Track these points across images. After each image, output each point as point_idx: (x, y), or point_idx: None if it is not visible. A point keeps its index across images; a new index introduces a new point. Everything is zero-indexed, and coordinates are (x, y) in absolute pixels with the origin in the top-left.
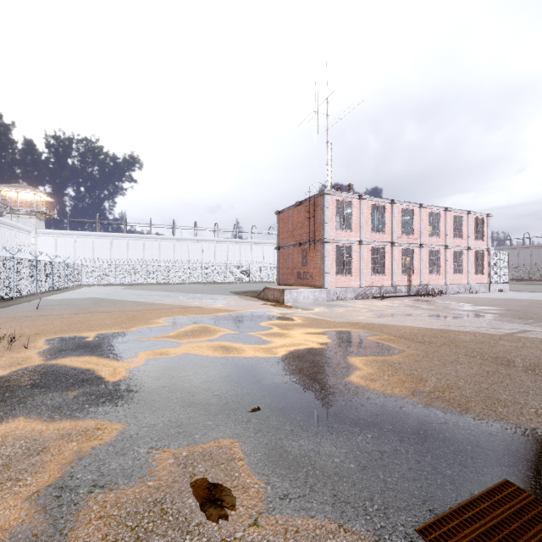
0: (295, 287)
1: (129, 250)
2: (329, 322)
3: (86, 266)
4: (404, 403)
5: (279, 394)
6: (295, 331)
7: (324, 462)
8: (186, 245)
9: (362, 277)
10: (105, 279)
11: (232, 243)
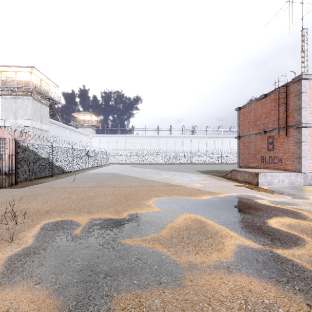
0: (266, 170)
1: (134, 144)
2: None
3: (113, 153)
4: None
5: None
6: None
7: None
8: (165, 140)
9: None
10: (122, 160)
11: (193, 138)
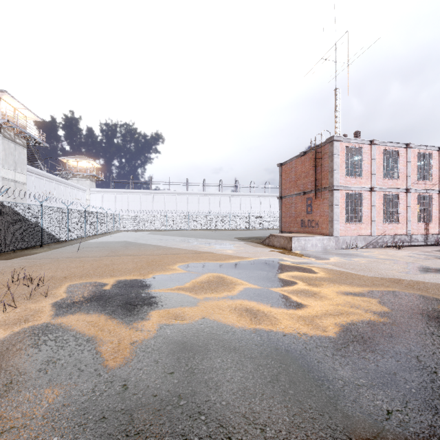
0: (302, 235)
1: (154, 203)
2: (360, 277)
3: (123, 215)
4: None
5: None
6: (328, 289)
7: None
8: (197, 198)
9: (374, 225)
10: (136, 226)
11: (234, 196)
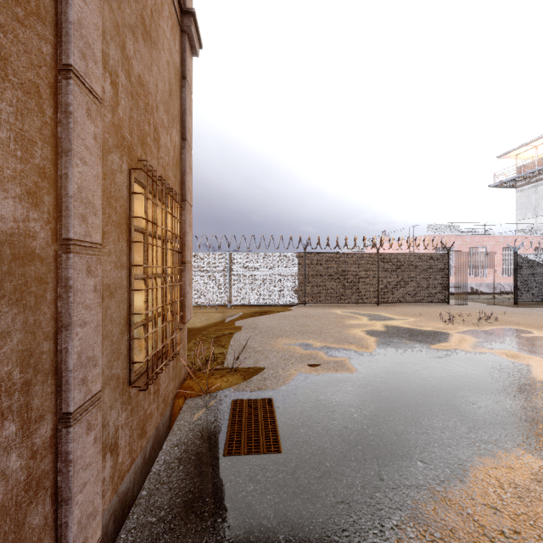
0: None
1: None
2: None
3: None
4: (440, 473)
5: (432, 393)
6: None
7: (327, 390)
8: None
9: None
10: None
11: None
